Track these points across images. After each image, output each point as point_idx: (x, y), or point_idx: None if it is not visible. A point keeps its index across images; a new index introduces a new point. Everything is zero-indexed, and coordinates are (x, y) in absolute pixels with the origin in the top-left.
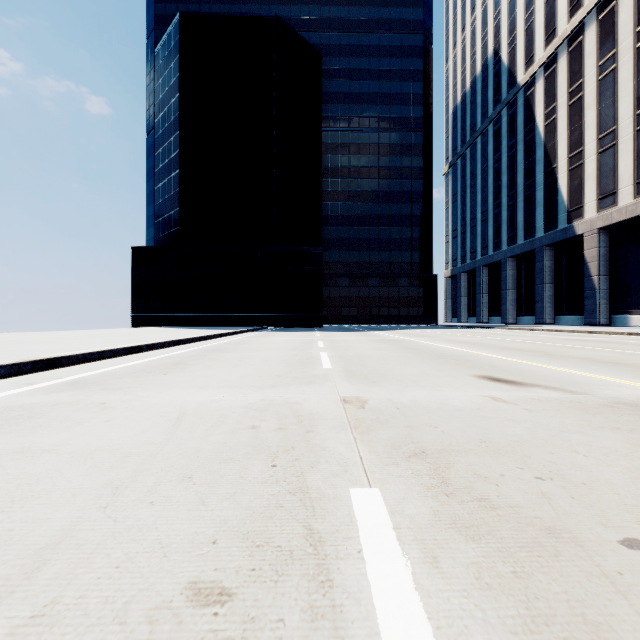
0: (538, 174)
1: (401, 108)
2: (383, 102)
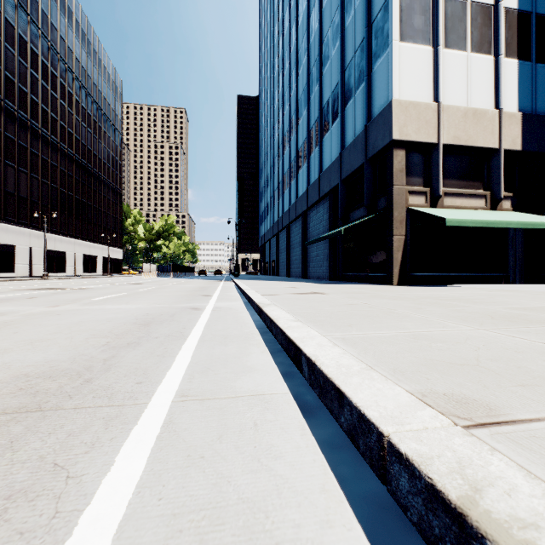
0: None
1: None
2: None
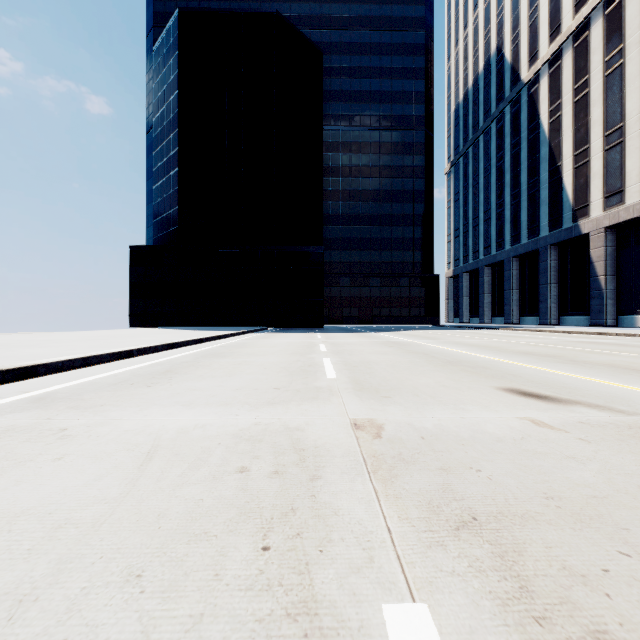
0: (542, 172)
1: (403, 106)
2: (384, 100)
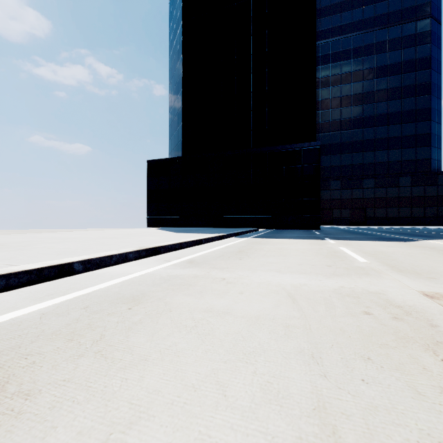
0: None
1: None
2: None
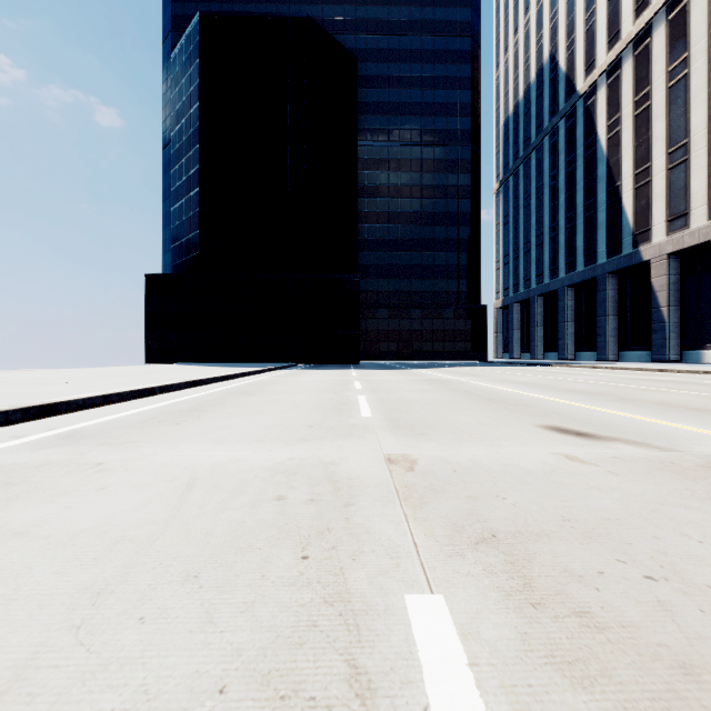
0: (600, 193)
1: (446, 119)
2: (426, 113)
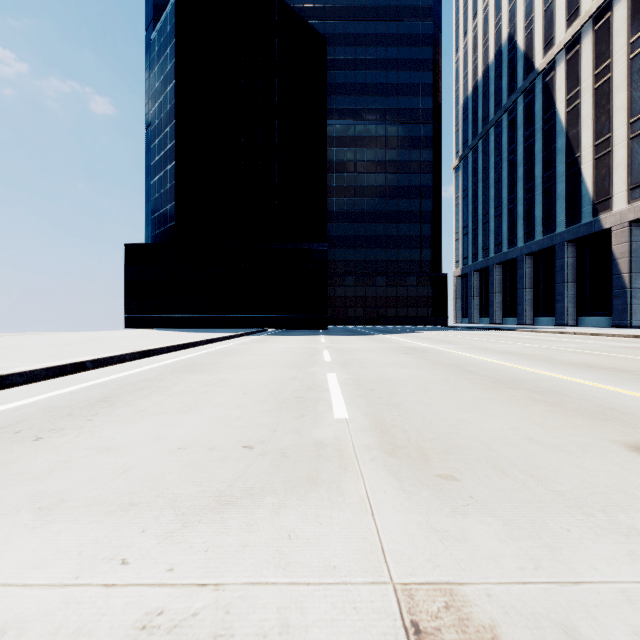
0: (559, 165)
1: (409, 99)
2: (391, 93)
